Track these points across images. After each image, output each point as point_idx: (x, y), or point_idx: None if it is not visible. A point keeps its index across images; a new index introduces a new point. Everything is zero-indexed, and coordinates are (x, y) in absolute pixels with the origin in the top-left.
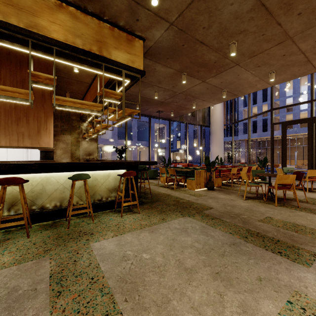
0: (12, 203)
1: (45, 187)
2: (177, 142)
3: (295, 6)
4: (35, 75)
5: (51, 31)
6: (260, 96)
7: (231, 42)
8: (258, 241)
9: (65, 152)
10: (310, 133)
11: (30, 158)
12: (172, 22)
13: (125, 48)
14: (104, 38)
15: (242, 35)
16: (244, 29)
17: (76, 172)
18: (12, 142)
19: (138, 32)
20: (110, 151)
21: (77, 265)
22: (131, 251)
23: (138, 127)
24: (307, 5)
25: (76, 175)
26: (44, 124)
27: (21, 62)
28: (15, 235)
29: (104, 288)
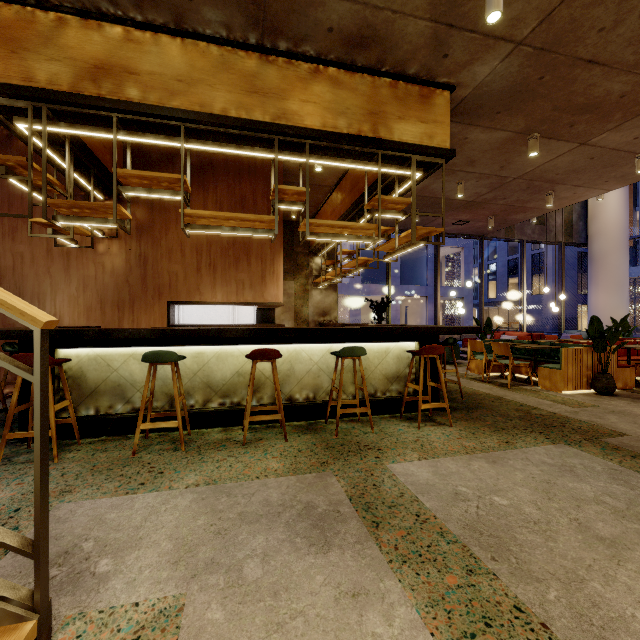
0: (254, 388)
1: (294, 366)
2: (487, 285)
3: None
4: (281, 190)
5: (303, 116)
6: None
7: None
8: None
9: (286, 310)
10: None
11: (238, 321)
12: (521, 39)
13: (417, 114)
14: (382, 106)
15: None
16: None
17: (336, 343)
18: (230, 296)
19: (442, 78)
20: (348, 308)
21: (382, 492)
22: (465, 487)
23: (402, 257)
24: None
25: (347, 348)
26: (270, 265)
27: (241, 170)
28: (266, 435)
29: (445, 532)
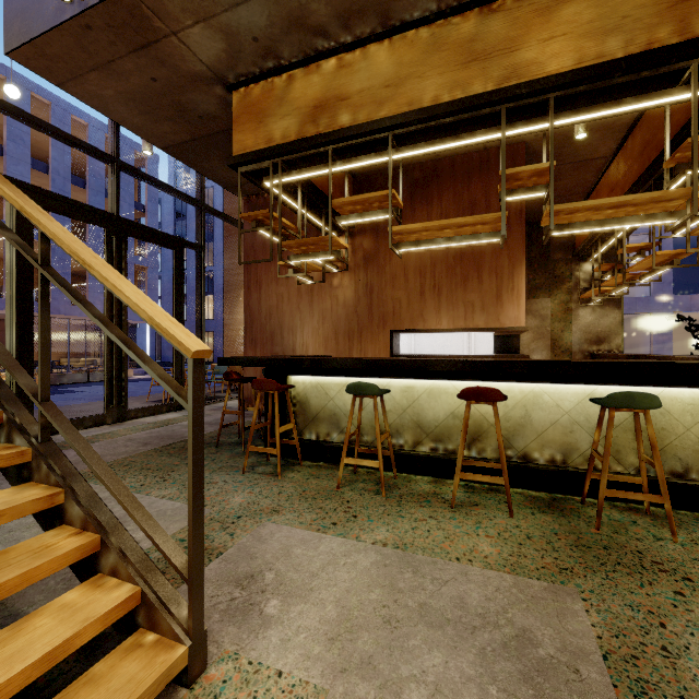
0: (473, 435)
1: (530, 413)
2: None
3: None
4: (511, 176)
5: (544, 62)
6: None
7: None
8: None
9: (537, 336)
10: None
11: (474, 350)
12: None
13: None
14: None
15: None
16: None
17: (602, 385)
18: (457, 322)
19: None
20: (647, 332)
21: (681, 670)
22: None
23: None
24: None
25: (619, 394)
26: (508, 280)
27: (470, 170)
28: (484, 501)
29: None
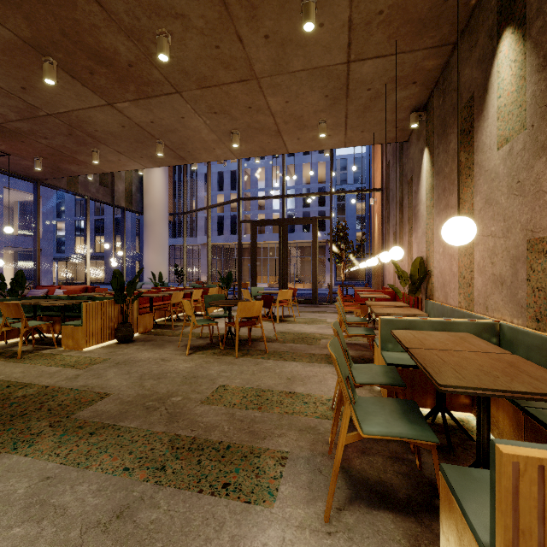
0: None
1: None
2: (75, 239)
3: (261, 16)
4: None
5: None
6: (228, 179)
7: (160, 30)
8: (189, 467)
9: None
10: (282, 239)
11: None
12: None
13: None
14: None
15: (180, 24)
16: (183, 11)
17: None
18: None
19: None
20: None
21: None
22: None
23: None
24: (276, 27)
25: None
26: None
27: None
28: None
29: None
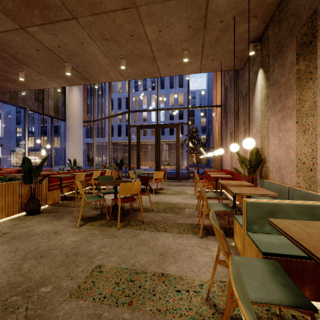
0: None
1: None
2: (28, 139)
3: None
4: None
5: None
6: (124, 103)
7: None
8: None
9: None
10: (157, 138)
11: None
12: None
13: None
14: None
15: None
16: None
17: None
18: None
19: None
20: None
21: None
22: None
23: None
24: None
25: None
26: None
27: None
28: None
29: None
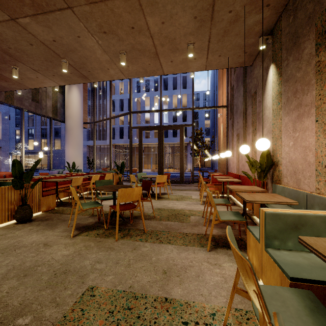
0: None
1: None
2: (28, 141)
3: None
4: None
5: None
6: (126, 104)
7: None
8: None
9: None
10: (160, 140)
11: None
12: None
13: None
14: None
15: None
16: None
17: None
18: None
19: None
20: None
21: None
22: None
23: None
24: None
25: None
26: None
27: None
28: None
29: None
